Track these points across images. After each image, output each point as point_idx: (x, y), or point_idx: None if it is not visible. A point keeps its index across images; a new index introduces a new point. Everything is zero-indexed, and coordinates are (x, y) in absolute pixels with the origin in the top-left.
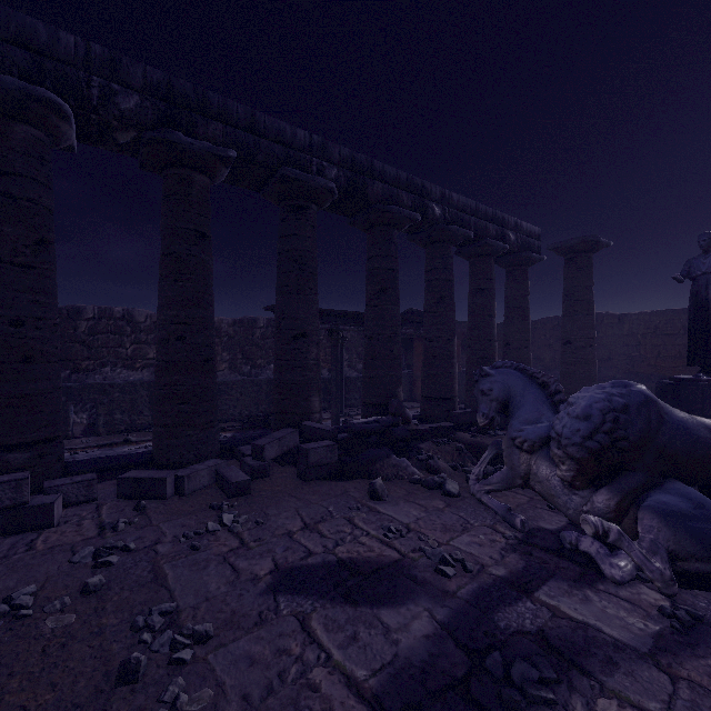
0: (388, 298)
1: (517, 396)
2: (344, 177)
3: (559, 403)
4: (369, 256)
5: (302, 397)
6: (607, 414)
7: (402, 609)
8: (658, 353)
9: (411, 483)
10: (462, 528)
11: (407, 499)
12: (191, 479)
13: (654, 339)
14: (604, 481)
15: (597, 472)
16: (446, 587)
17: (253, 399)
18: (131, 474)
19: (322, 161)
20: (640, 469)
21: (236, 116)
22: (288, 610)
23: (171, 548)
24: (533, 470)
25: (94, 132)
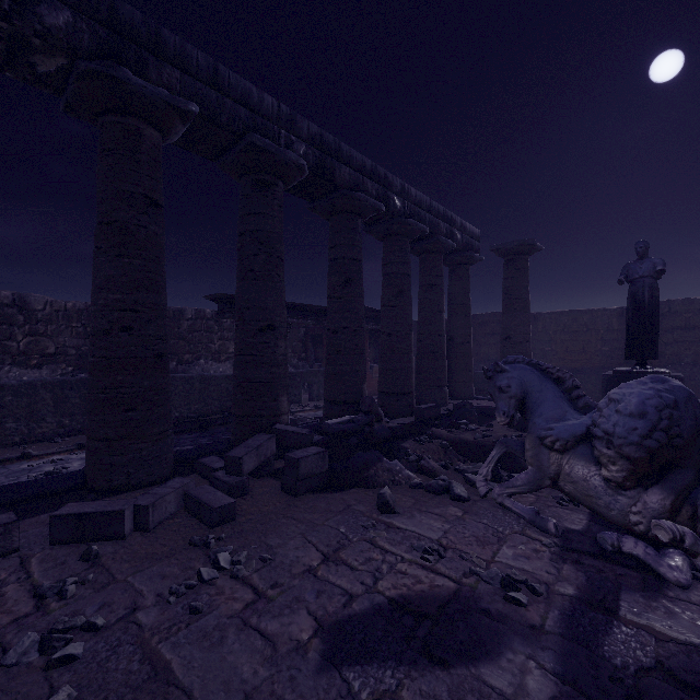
0: (353, 289)
1: (534, 392)
2: (313, 155)
3: (578, 399)
4: (333, 244)
5: (270, 397)
6: (662, 411)
7: (502, 661)
8: (566, 348)
9: (412, 489)
10: (496, 538)
11: (419, 508)
12: (156, 508)
13: (563, 335)
14: (654, 480)
15: (647, 471)
16: (528, 620)
17: (185, 398)
18: (70, 510)
19: (291, 135)
20: (689, 465)
21: (195, 64)
22: (367, 692)
23: (159, 615)
24: (565, 470)
25: (1, 50)
